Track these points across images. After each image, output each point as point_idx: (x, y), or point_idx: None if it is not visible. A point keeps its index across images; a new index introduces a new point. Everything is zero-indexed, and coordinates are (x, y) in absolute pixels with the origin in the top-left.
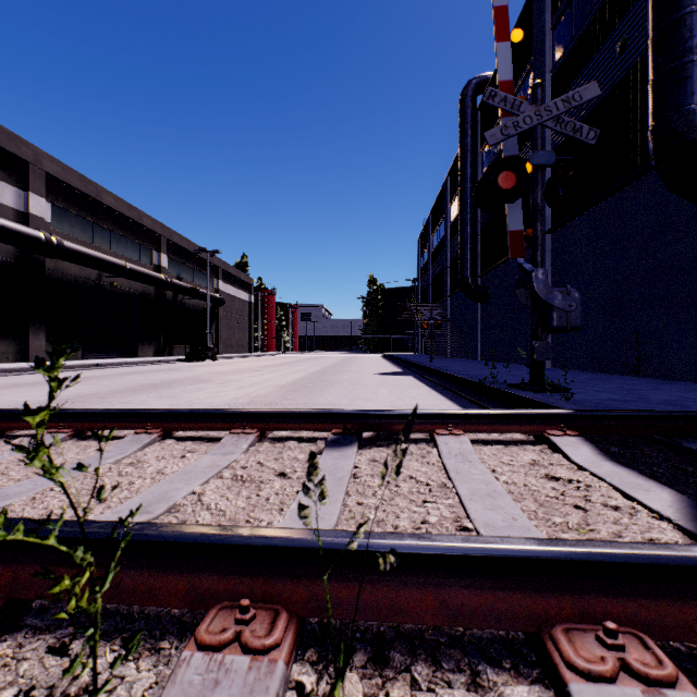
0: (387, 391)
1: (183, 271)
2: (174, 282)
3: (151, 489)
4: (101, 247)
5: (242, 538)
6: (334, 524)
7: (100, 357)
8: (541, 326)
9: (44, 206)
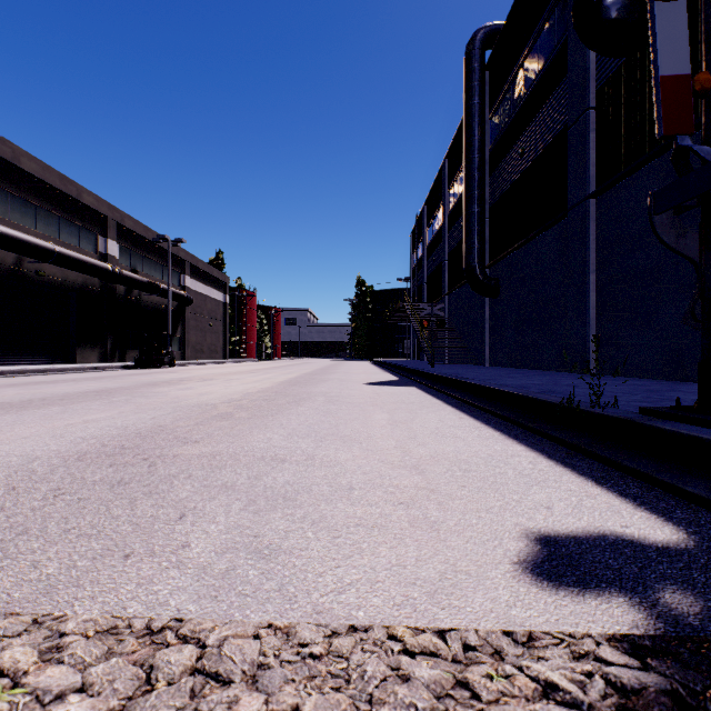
0: (386, 416)
1: (140, 263)
2: (125, 274)
3: None
4: (21, 225)
5: None
6: None
7: (21, 363)
8: None
9: None
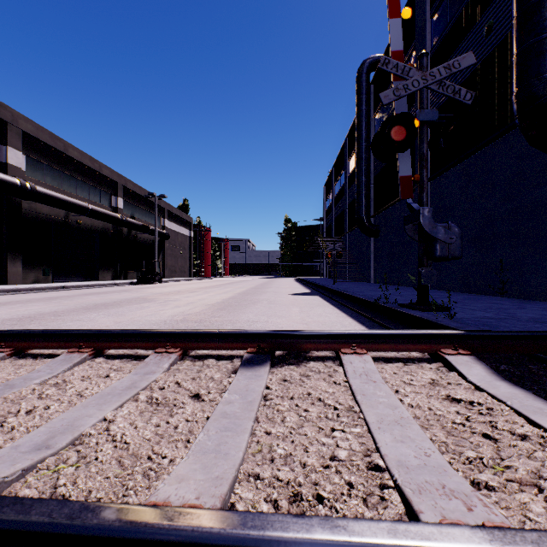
0: (298, 309)
1: (136, 212)
2: (128, 220)
3: (63, 416)
4: (68, 192)
5: (102, 528)
6: (239, 463)
7: (67, 281)
8: (427, 255)
9: (20, 157)
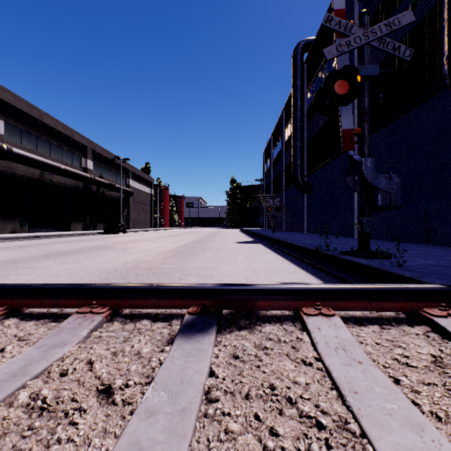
0: (244, 256)
1: (104, 172)
2: (97, 179)
3: None
4: (43, 154)
5: None
6: None
7: (42, 231)
8: (368, 205)
9: None
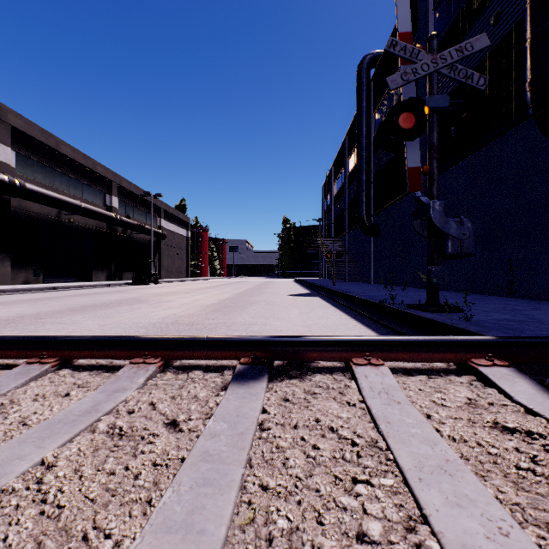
0: (298, 311)
1: (131, 211)
2: (123, 220)
3: None
4: (60, 190)
5: None
6: None
7: (59, 281)
8: (437, 252)
9: (8, 154)
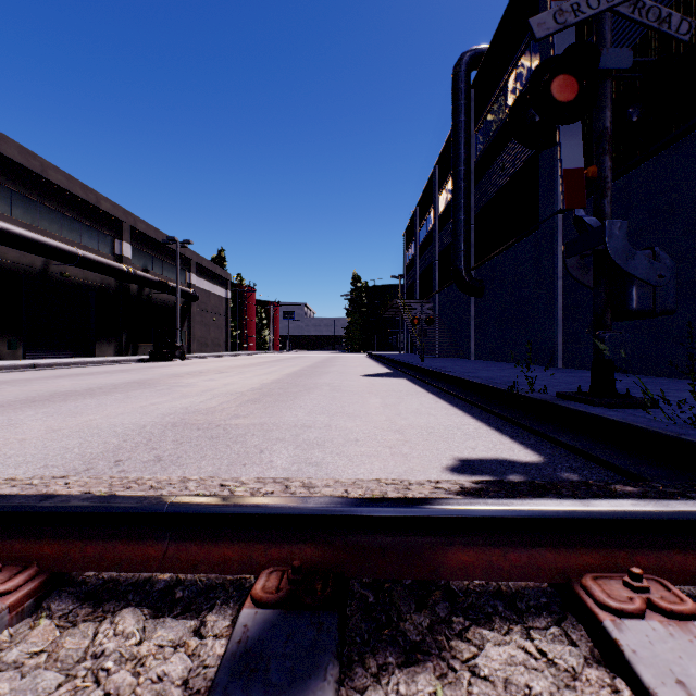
0: (379, 401)
1: (150, 263)
2: (138, 274)
3: None
4: (49, 231)
5: None
6: None
7: (48, 357)
8: (611, 308)
9: None
